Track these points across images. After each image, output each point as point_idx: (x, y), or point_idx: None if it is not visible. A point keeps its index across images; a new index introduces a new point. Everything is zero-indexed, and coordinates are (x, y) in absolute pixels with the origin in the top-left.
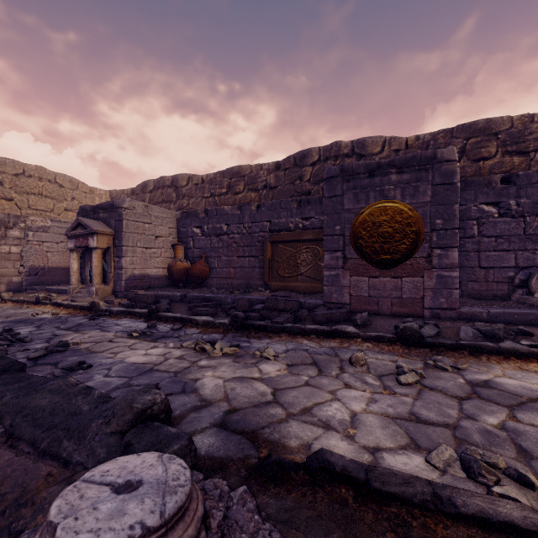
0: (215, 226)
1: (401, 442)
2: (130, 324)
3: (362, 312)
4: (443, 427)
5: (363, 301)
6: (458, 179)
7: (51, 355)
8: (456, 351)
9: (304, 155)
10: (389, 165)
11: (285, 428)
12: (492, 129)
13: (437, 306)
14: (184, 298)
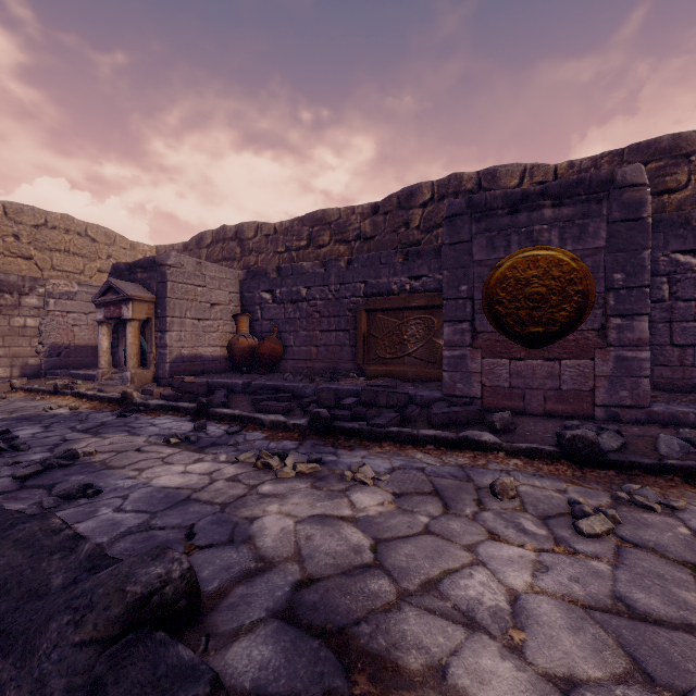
0: (291, 290)
1: (614, 666)
2: (171, 425)
3: (500, 410)
4: (683, 631)
5: (501, 394)
6: (649, 212)
7: (49, 471)
8: (659, 476)
9: (412, 192)
10: (541, 194)
11: (396, 624)
12: (681, 148)
13: (615, 402)
14: (248, 387)
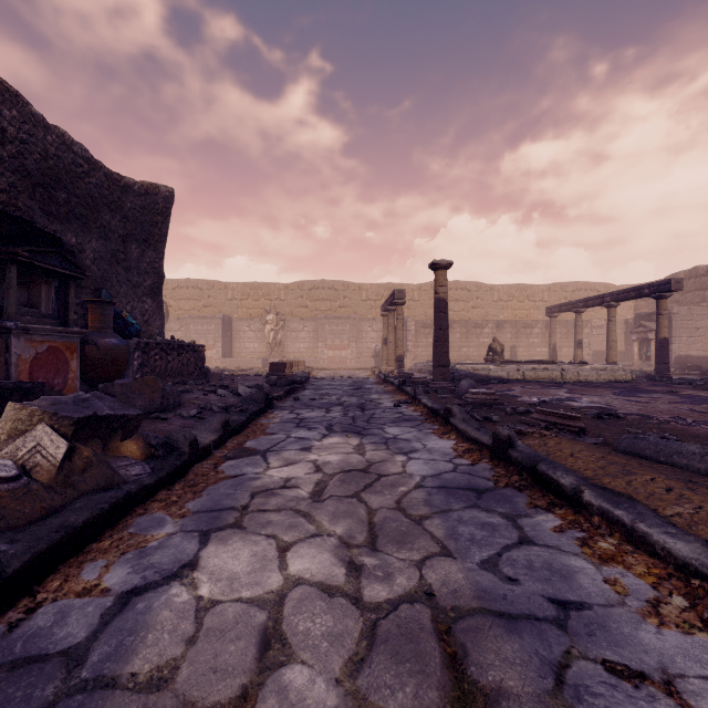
0: None
1: None
2: (690, 377)
3: None
4: None
5: None
6: None
7: None
8: None
9: None
10: None
11: None
12: None
13: None
14: None
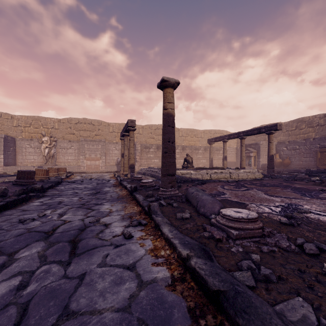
0: (293, 147)
1: None
2: None
3: None
4: None
5: None
6: None
7: None
8: None
9: None
10: None
11: None
12: None
13: None
14: (283, 170)
